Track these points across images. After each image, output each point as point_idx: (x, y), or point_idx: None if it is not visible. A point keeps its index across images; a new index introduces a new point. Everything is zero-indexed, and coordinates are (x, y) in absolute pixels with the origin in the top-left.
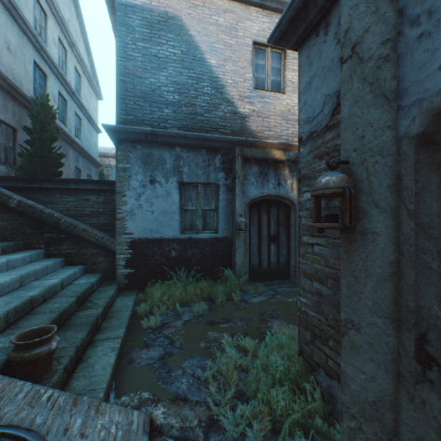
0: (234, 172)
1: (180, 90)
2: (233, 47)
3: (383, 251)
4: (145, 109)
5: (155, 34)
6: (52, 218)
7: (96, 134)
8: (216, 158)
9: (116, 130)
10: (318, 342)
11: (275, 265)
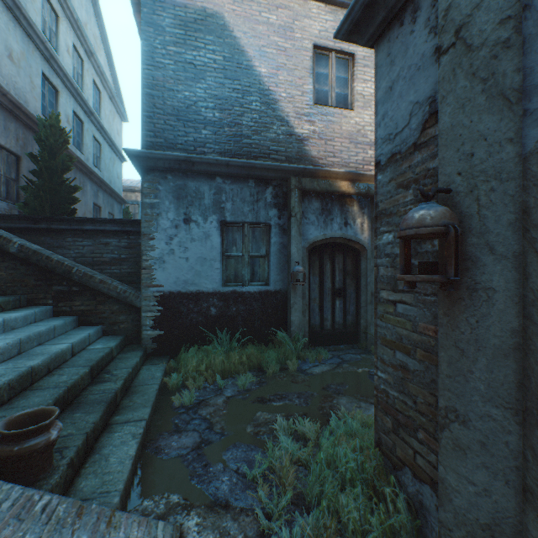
0: (290, 209)
1: (222, 106)
2: (288, 52)
3: (502, 314)
4: (178, 129)
5: (190, 36)
6: (62, 267)
7: (119, 164)
8: (267, 192)
9: (142, 156)
10: (402, 432)
11: (341, 326)
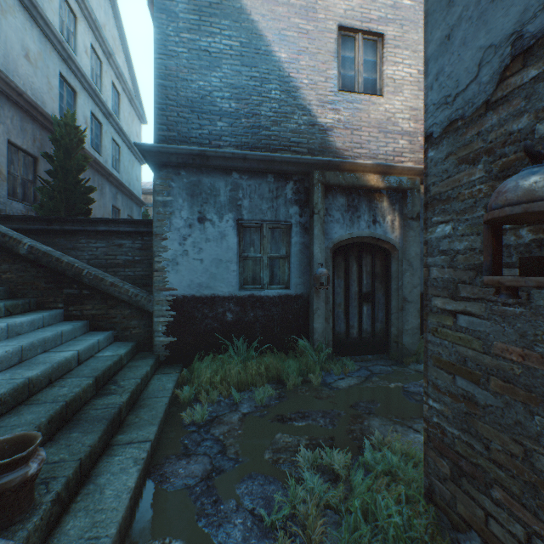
0: (312, 205)
1: (239, 96)
2: (310, 35)
3: None
4: (192, 122)
5: (205, 22)
6: (72, 269)
7: (138, 166)
8: (287, 187)
9: (154, 151)
10: (466, 484)
11: (369, 334)
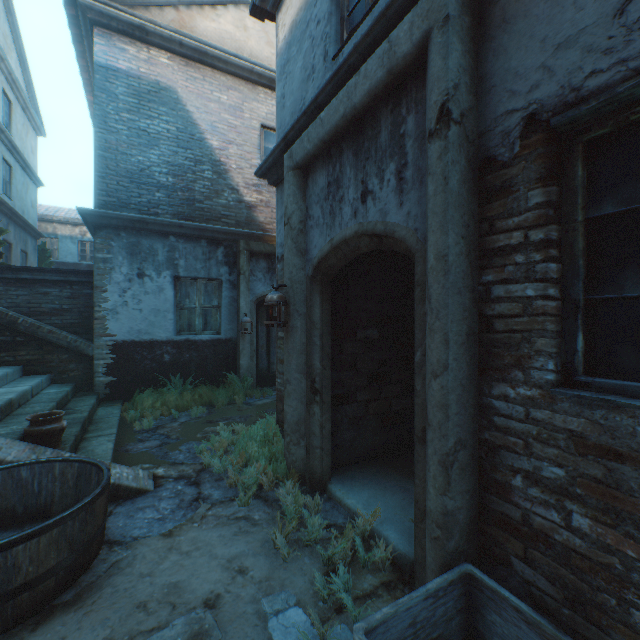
0: (239, 267)
1: (176, 172)
2: (238, 129)
3: (301, 337)
4: (132, 191)
5: (144, 106)
6: (6, 317)
7: (34, 189)
8: (219, 251)
9: (95, 215)
10: None
11: None
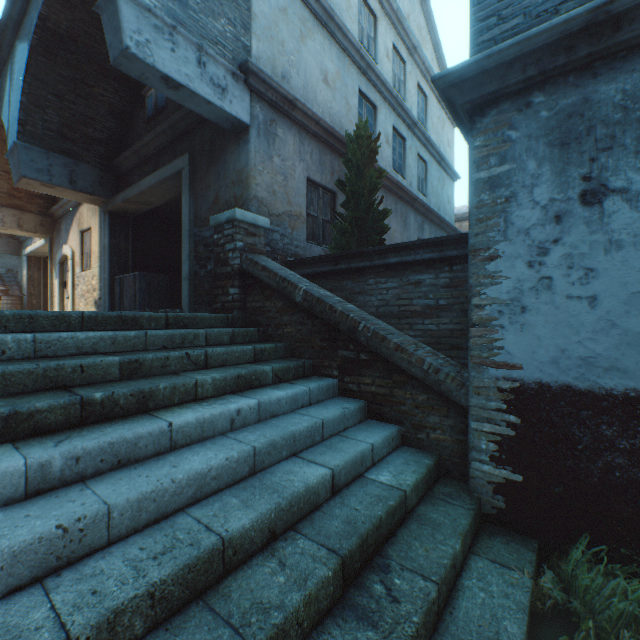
0: None
1: None
2: None
3: None
4: None
5: None
6: (345, 321)
7: (450, 184)
8: None
9: (468, 77)
10: None
11: None
